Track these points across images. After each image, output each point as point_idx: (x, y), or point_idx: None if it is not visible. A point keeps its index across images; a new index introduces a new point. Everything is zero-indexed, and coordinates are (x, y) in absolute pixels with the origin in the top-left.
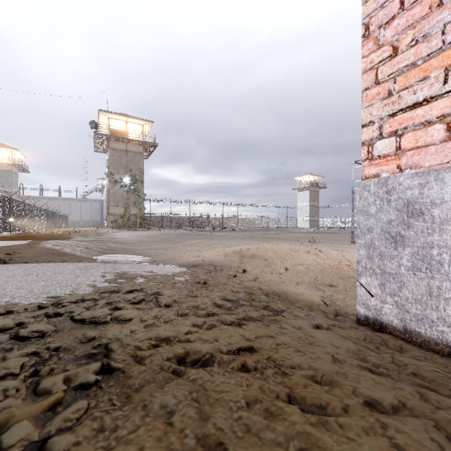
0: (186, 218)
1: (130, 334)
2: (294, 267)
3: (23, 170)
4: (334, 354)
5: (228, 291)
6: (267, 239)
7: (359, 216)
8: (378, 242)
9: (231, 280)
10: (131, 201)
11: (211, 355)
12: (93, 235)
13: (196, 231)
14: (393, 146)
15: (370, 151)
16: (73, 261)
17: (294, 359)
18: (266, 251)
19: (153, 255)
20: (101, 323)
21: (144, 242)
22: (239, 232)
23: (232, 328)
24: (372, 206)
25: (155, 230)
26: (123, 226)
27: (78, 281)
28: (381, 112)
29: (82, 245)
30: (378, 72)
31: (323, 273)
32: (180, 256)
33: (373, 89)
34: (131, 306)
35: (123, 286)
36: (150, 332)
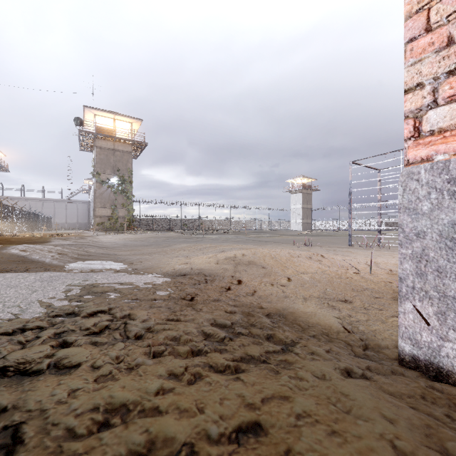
0: (177, 220)
1: (67, 399)
2: (298, 277)
3: (2, 169)
4: (393, 440)
5: (220, 311)
6: (261, 242)
7: (403, 216)
8: (433, 253)
9: (224, 294)
10: (119, 203)
11: (190, 450)
12: (74, 239)
13: (188, 234)
14: (455, 115)
15: (417, 125)
16: (38, 270)
17: (331, 455)
18: (263, 257)
19: (136, 262)
20: (32, 373)
21: (129, 246)
22: (232, 235)
23: (226, 379)
24: (424, 201)
25: (144, 232)
26: (111, 229)
27: (31, 298)
28: (435, 69)
29: (56, 250)
30: (431, 13)
31: (332, 284)
32: (165, 263)
33: (421, 38)
34: (86, 340)
35: (87, 305)
36: (100, 393)
